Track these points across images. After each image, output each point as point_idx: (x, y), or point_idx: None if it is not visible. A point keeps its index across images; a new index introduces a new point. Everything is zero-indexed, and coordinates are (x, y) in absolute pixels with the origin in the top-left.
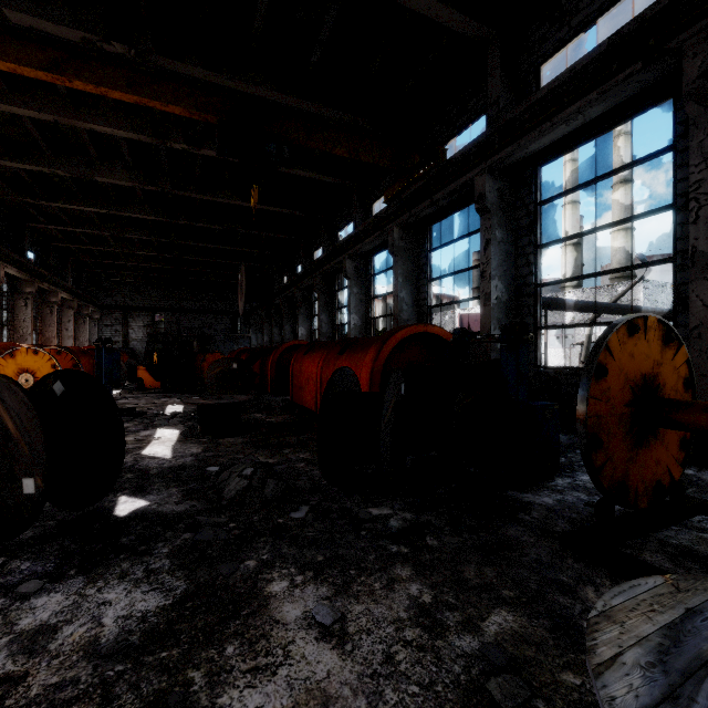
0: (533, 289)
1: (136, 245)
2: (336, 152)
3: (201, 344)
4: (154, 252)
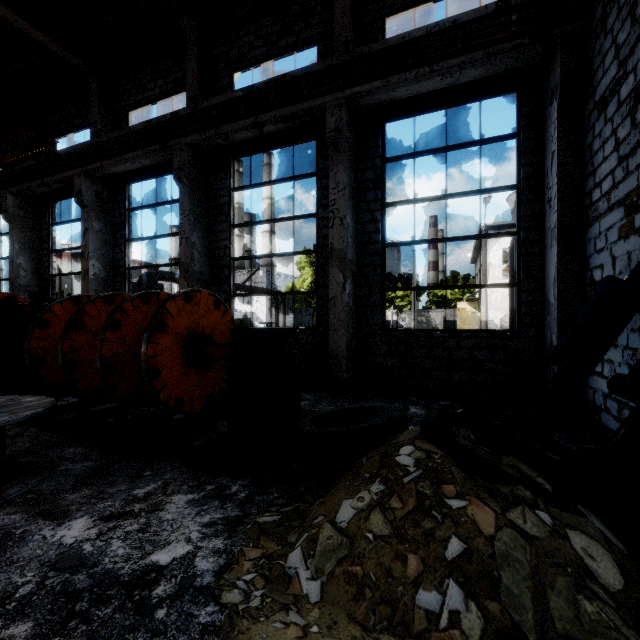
0: (124, 270)
1: None
2: None
3: None
4: None
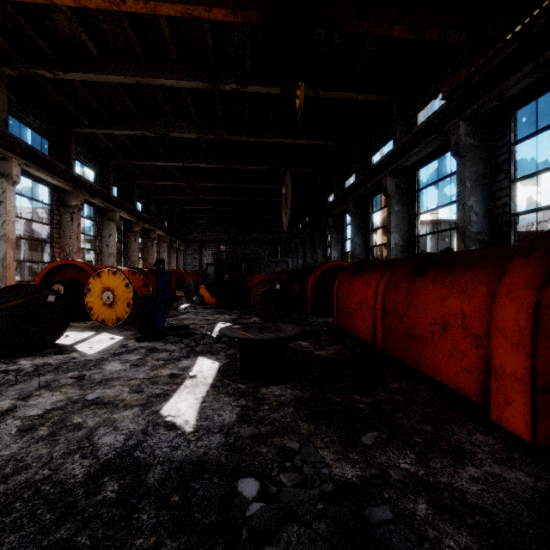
0: None
1: (205, 192)
2: (394, 32)
3: (248, 266)
4: (217, 197)
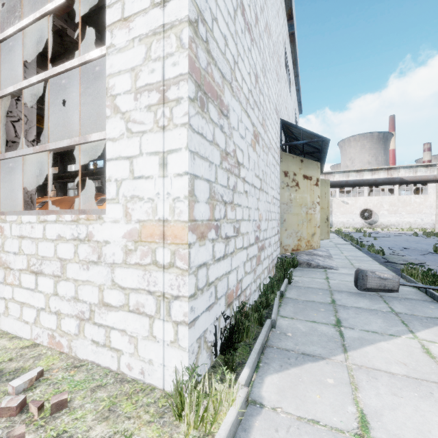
0: None
1: None
2: None
3: None
4: None
